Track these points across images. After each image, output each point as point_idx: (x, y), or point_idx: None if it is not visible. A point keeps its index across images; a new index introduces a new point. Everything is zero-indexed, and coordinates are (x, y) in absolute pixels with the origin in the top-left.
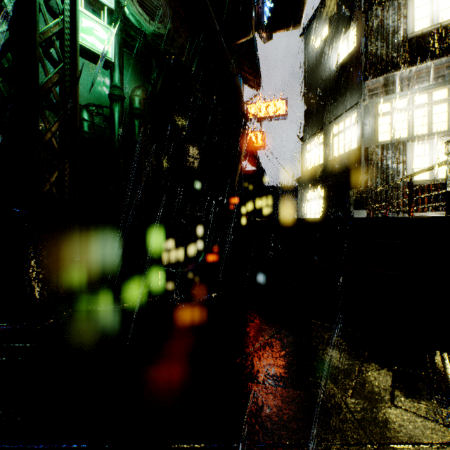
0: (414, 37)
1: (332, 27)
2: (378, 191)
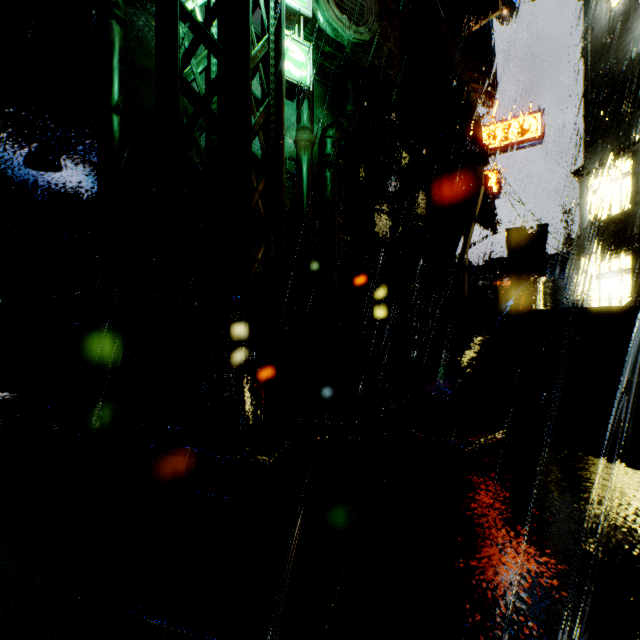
0: None
1: None
2: None
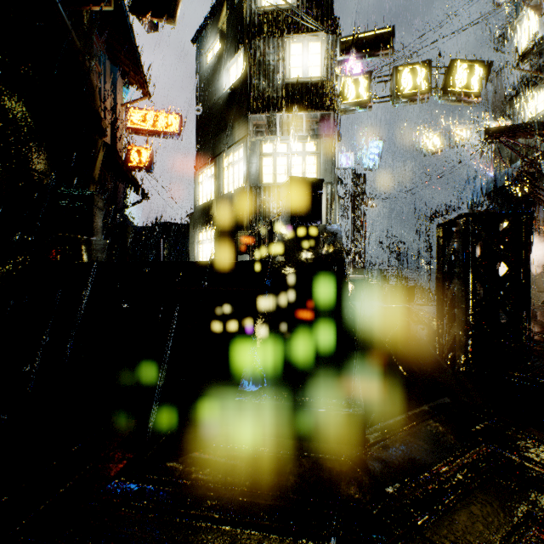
0: (290, 84)
1: (223, 43)
2: (261, 235)
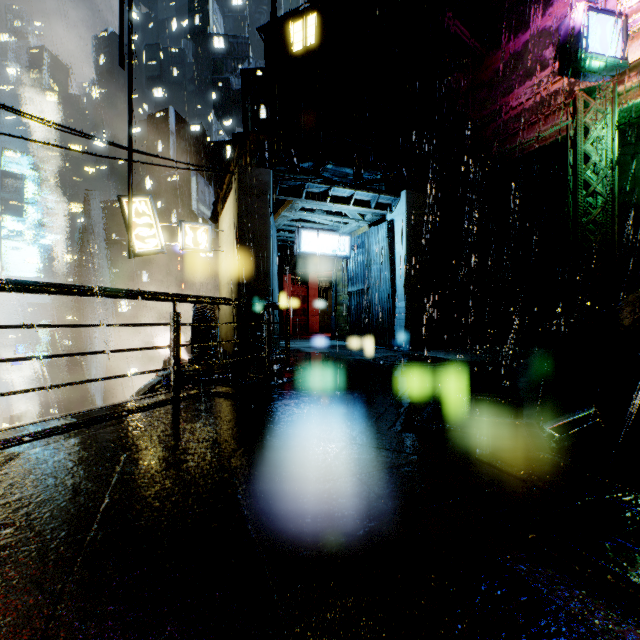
0: None
1: None
2: None
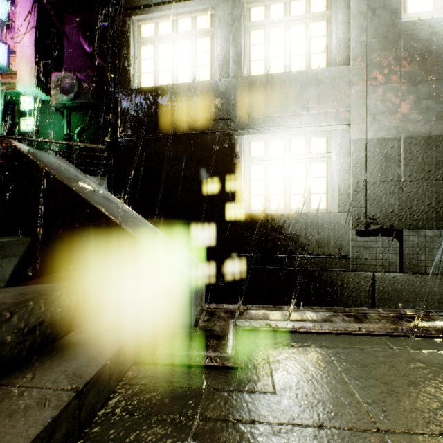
0: None
1: None
2: None
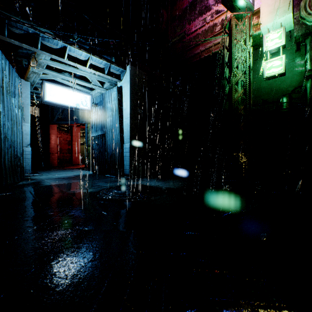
0: None
1: None
2: None
